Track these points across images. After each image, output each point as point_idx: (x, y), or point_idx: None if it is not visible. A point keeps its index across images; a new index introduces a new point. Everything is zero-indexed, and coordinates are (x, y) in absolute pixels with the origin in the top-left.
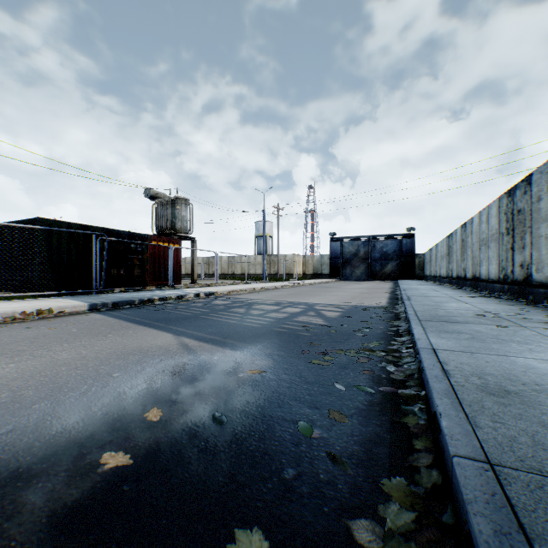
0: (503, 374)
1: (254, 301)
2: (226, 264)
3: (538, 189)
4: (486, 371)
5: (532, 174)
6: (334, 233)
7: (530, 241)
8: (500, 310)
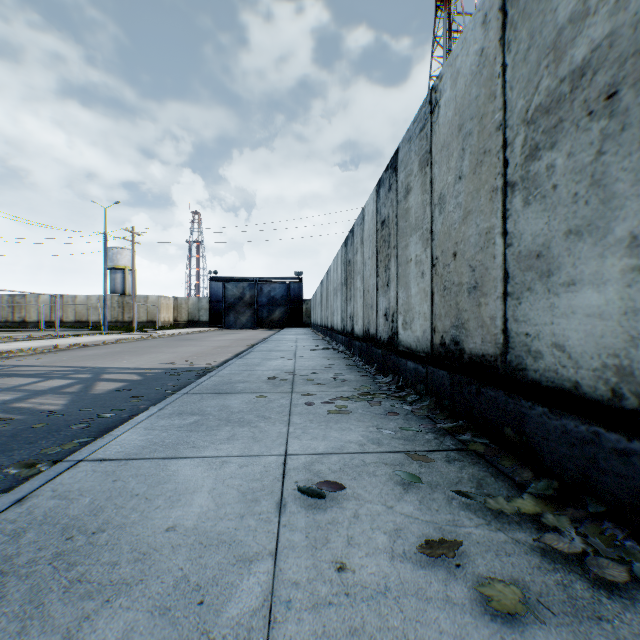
0: (86, 512)
1: (11, 371)
2: (48, 306)
3: (357, 241)
4: (70, 508)
5: (355, 225)
6: (215, 271)
7: (354, 292)
8: (311, 367)
